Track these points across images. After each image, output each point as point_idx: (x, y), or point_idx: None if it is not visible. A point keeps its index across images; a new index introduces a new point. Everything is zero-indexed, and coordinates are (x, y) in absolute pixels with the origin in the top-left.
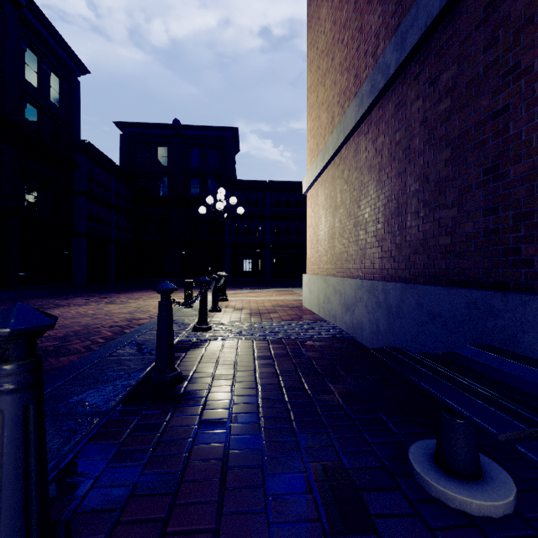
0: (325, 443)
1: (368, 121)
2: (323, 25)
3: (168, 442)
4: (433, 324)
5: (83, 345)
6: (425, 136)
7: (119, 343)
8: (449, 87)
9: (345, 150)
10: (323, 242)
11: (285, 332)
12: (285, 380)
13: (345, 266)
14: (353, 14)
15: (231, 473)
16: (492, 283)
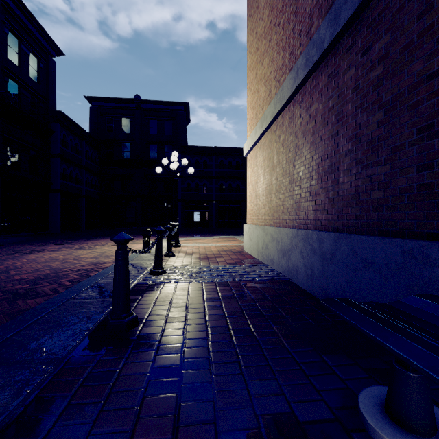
0: (275, 390)
1: (303, 91)
2: (261, 13)
3: (120, 392)
4: (367, 270)
5: (51, 287)
6: (358, 101)
7: (83, 286)
8: (381, 55)
9: (281, 118)
10: (261, 197)
11: (230, 275)
12: (232, 321)
13: (281, 217)
14: (289, 0)
15: (183, 430)
16: (426, 234)
